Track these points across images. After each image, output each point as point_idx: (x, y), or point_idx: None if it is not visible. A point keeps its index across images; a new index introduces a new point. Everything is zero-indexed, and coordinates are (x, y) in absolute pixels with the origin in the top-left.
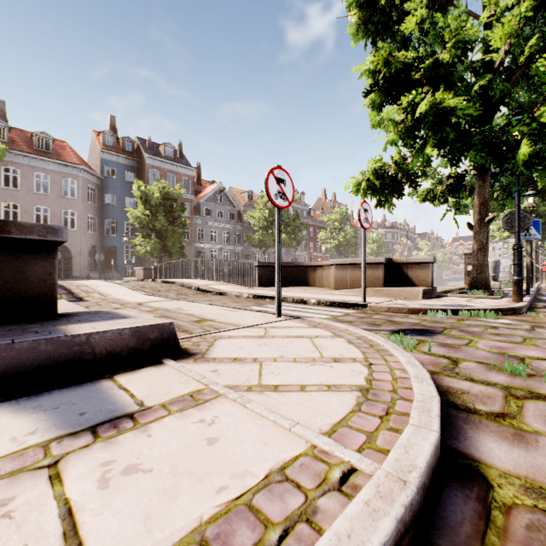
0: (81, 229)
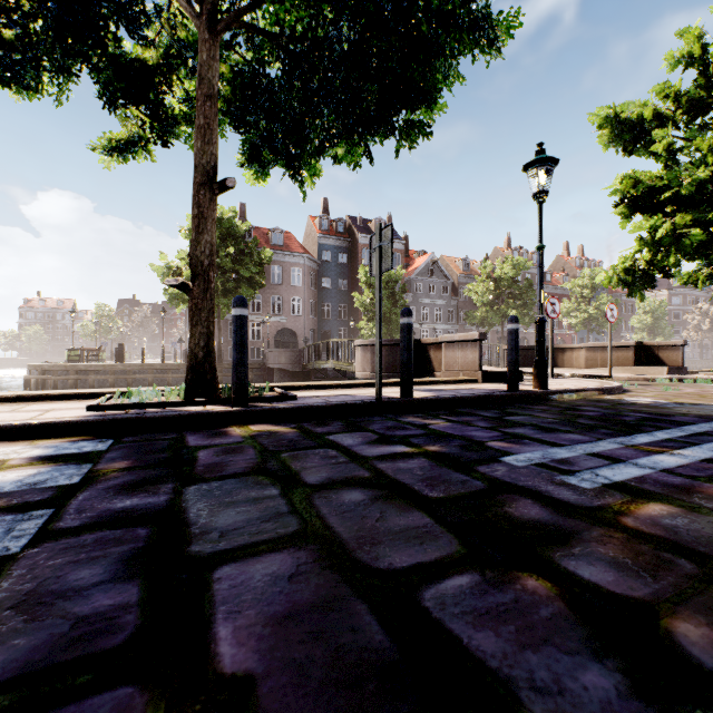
0: (305, 314)
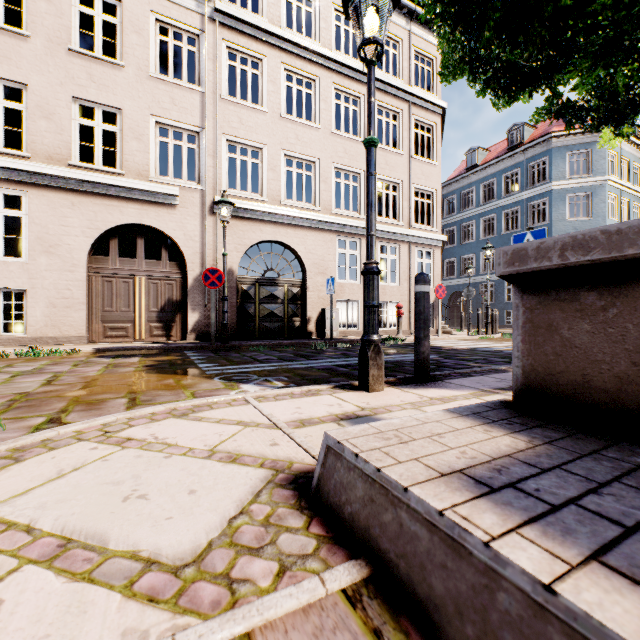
0: None
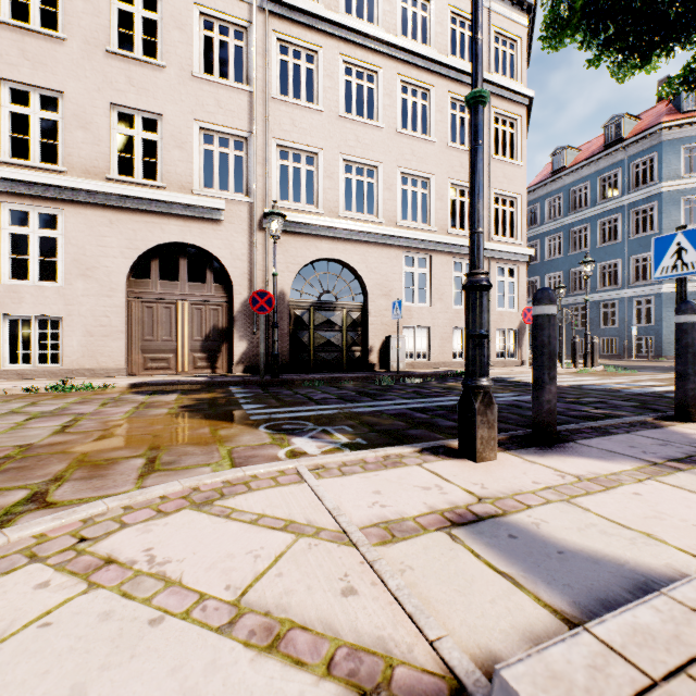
0: None
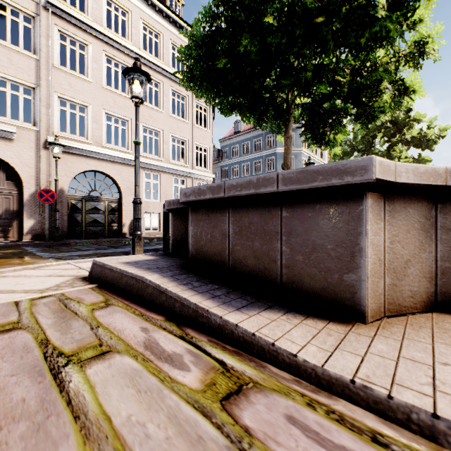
0: None
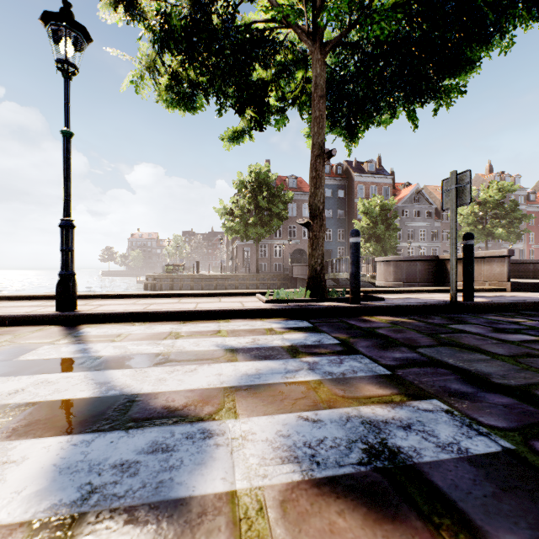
0: None
